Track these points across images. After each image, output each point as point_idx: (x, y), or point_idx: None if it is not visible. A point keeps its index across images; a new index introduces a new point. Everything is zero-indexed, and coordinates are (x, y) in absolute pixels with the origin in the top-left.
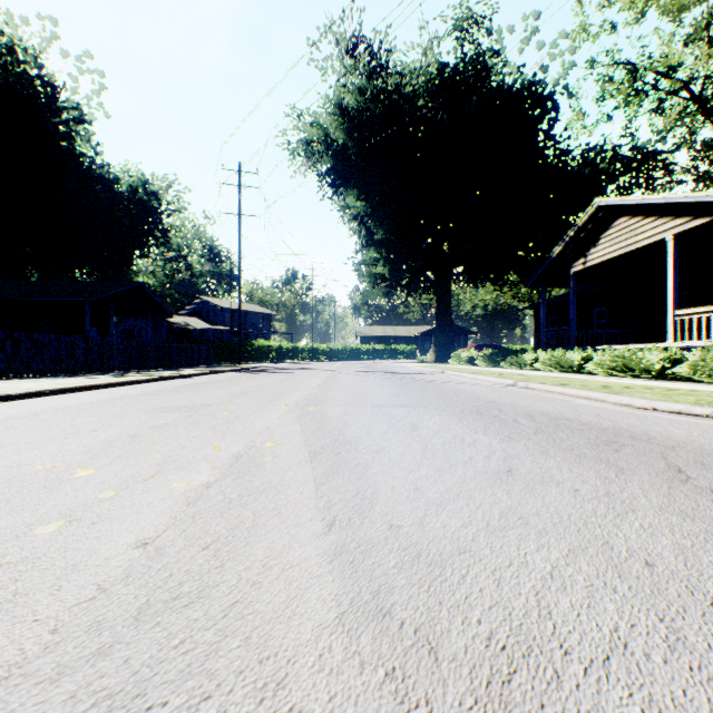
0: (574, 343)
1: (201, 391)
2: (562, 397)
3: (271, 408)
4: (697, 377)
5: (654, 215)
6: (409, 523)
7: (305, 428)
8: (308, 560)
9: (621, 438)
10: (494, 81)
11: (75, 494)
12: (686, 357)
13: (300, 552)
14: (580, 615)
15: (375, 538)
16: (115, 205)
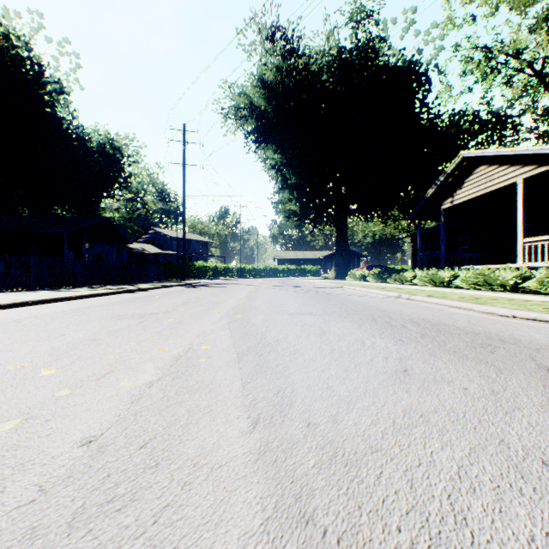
0: (444, 264)
1: (152, 302)
2: (438, 306)
3: (207, 315)
4: (543, 290)
5: (507, 164)
6: (324, 420)
7: (234, 332)
8: (234, 460)
9: (493, 341)
10: (381, 61)
11: (35, 392)
12: (534, 274)
13: (227, 450)
14: (495, 521)
15: (295, 436)
16: (87, 157)
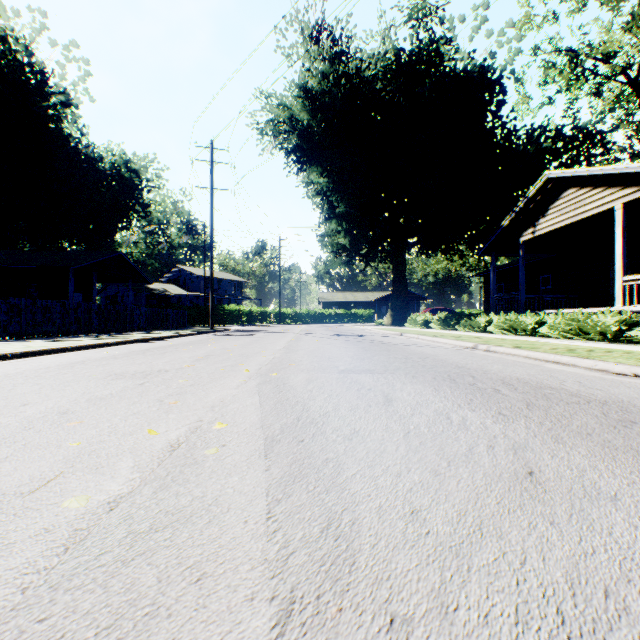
0: (523, 307)
1: (165, 354)
2: (528, 360)
3: (231, 374)
4: None
5: (602, 186)
6: (422, 609)
7: (264, 401)
8: None
9: (634, 416)
10: (446, 66)
11: None
12: None
13: None
14: None
15: None
16: (99, 182)
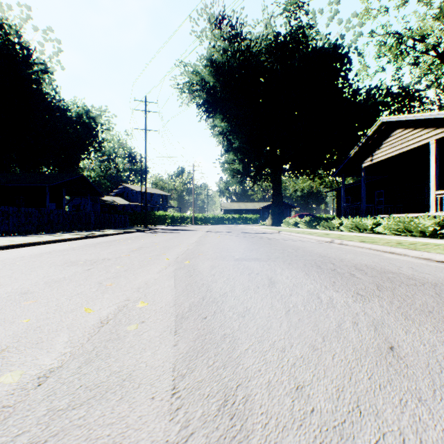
0: (364, 213)
1: (110, 247)
2: (371, 251)
3: (156, 261)
4: None
5: (421, 127)
6: None
7: (178, 283)
8: None
9: None
10: (310, 44)
11: None
12: None
13: None
14: None
15: None
16: (68, 125)
